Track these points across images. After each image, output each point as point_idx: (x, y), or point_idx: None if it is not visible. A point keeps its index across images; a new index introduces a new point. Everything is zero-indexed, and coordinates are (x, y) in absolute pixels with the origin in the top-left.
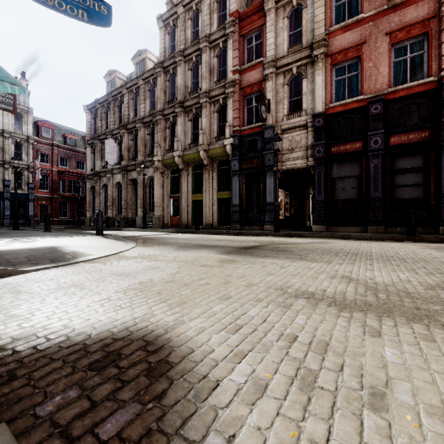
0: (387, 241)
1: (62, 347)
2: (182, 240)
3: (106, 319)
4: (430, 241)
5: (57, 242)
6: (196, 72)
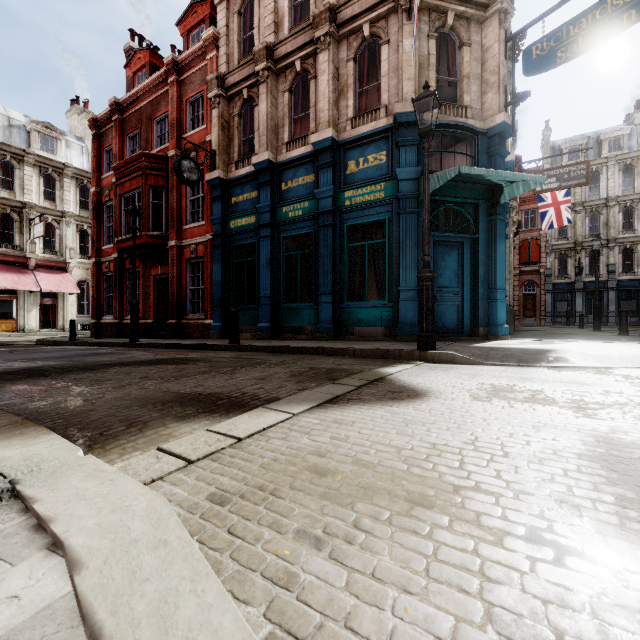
0: None
1: (399, 385)
2: None
3: (432, 386)
4: None
5: (572, 346)
6: None
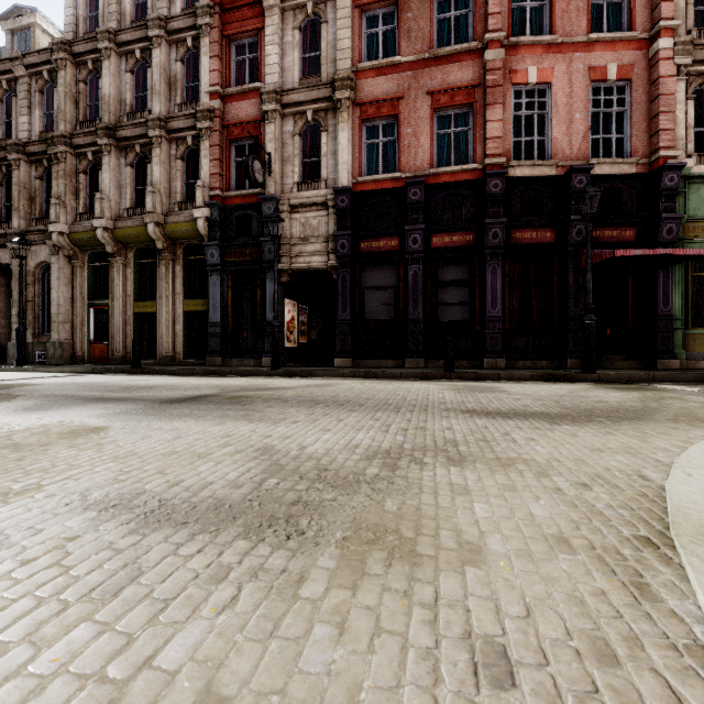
0: (416, 380)
1: None
2: (72, 388)
3: None
4: (467, 378)
5: None
6: (143, 79)
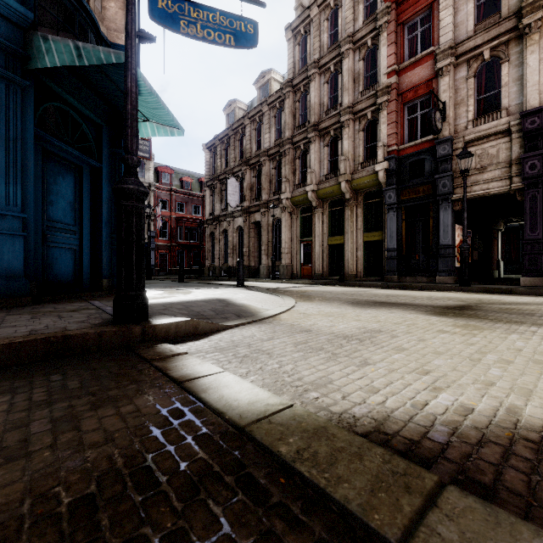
0: None
1: (467, 443)
2: (341, 294)
3: (453, 404)
4: None
5: (214, 294)
6: (334, 84)
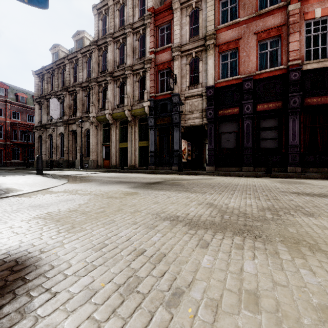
0: (252, 177)
1: None
2: (107, 178)
3: None
4: (280, 177)
5: None
6: (123, 51)
